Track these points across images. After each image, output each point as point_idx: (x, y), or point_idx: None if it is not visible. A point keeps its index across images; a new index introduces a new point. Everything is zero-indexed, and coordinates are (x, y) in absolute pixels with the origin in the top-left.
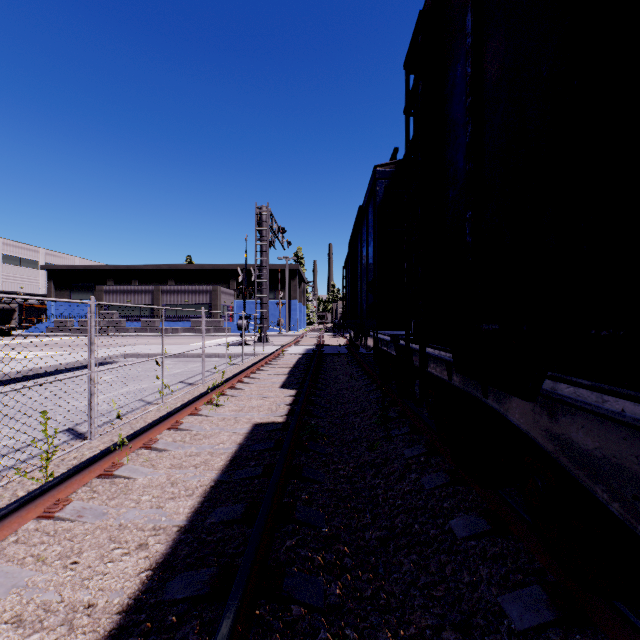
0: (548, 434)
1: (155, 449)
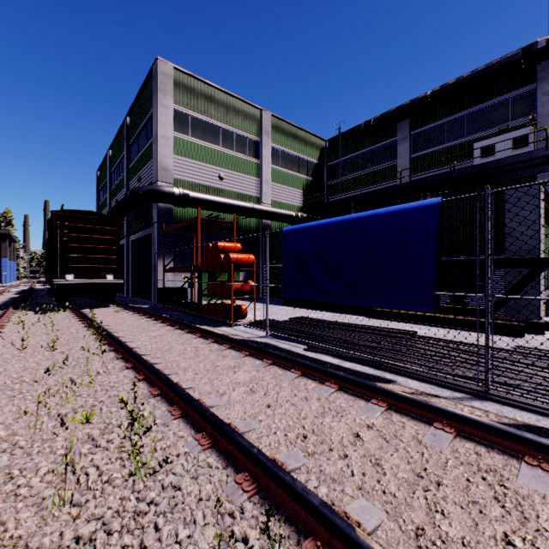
0: None
1: None
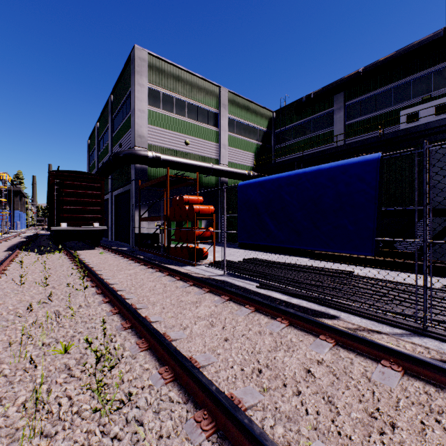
0: None
1: (4, 242)
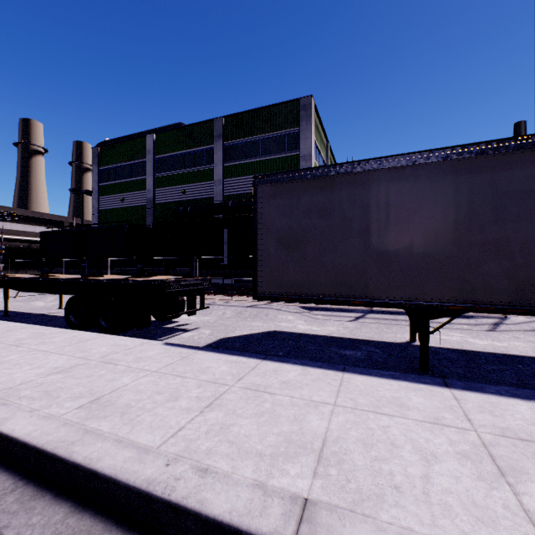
0: (176, 273)
1: None
